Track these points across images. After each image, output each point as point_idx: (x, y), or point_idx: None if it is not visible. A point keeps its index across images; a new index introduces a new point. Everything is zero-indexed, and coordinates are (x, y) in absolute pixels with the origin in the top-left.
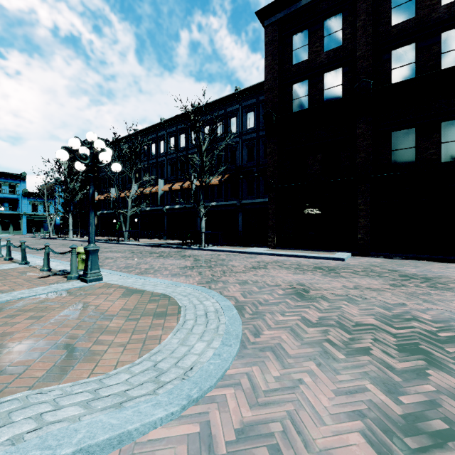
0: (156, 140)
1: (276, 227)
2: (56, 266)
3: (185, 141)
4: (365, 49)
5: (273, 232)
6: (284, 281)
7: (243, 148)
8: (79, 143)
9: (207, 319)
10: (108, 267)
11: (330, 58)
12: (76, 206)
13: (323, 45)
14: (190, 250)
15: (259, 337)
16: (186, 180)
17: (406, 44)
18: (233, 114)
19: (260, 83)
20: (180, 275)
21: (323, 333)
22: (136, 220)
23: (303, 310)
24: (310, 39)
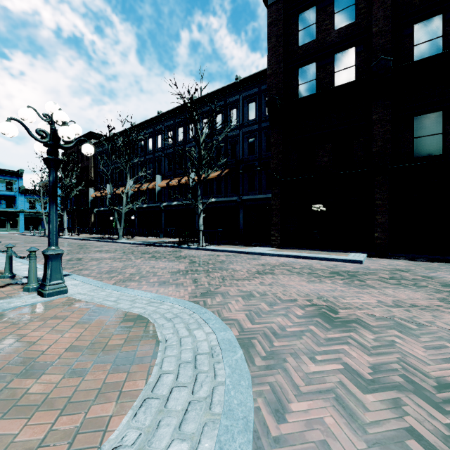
0: (153, 134)
1: (280, 224)
2: (24, 271)
3: (183, 134)
4: (382, 24)
5: (277, 230)
6: (299, 293)
7: (244, 141)
8: (33, 115)
9: (195, 372)
10: (87, 272)
11: (341, 37)
12: (73, 203)
13: (333, 22)
14: (186, 250)
15: (284, 420)
16: (184, 175)
17: (431, 16)
18: (233, 105)
19: (262, 71)
20: (169, 283)
21: (395, 410)
22: (132, 217)
23: (341, 348)
24: (319, 17)
